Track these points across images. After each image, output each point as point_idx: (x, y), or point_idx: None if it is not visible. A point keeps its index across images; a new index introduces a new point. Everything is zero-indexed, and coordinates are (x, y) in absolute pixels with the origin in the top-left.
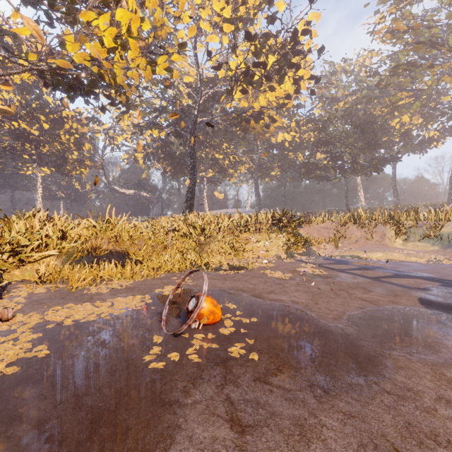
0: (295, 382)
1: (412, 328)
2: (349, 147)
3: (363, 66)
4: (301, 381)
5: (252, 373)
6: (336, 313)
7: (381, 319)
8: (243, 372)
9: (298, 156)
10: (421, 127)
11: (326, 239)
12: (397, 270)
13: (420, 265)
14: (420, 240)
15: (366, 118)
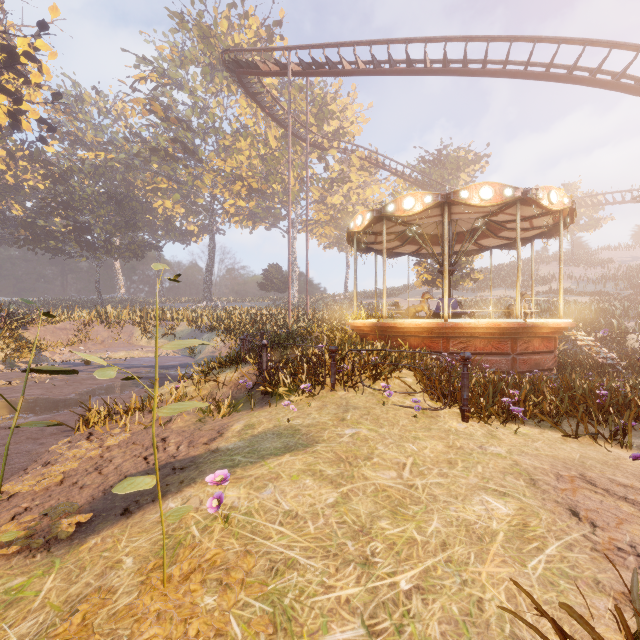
0: (39, 415)
1: (115, 389)
2: (101, 220)
3: (123, 114)
4: (43, 414)
5: (9, 420)
6: (68, 393)
7: (99, 389)
8: (2, 421)
9: (12, 207)
10: (184, 217)
11: (65, 342)
12: (131, 364)
13: (152, 358)
14: (162, 338)
15: (126, 185)
